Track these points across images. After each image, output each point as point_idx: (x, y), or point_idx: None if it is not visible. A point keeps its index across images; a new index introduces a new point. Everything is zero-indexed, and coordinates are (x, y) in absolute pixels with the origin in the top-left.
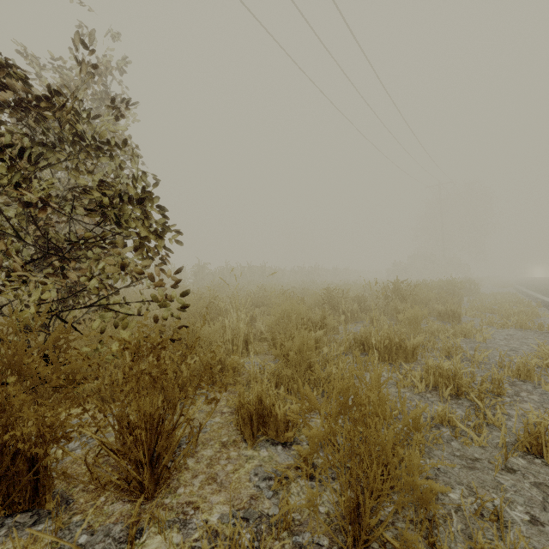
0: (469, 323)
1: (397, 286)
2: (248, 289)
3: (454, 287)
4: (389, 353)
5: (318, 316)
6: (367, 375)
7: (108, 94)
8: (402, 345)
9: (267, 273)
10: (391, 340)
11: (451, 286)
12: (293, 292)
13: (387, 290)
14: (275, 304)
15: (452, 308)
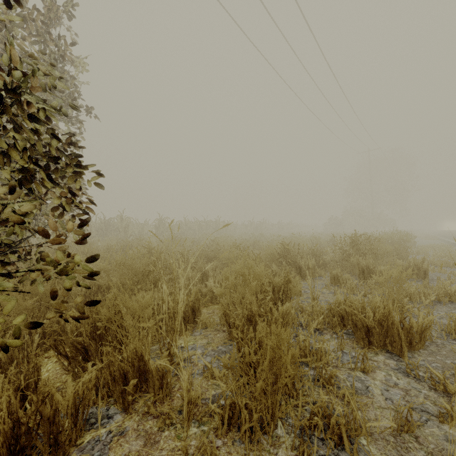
0: (445, 282)
1: (355, 240)
2: (203, 241)
3: (400, 240)
4: (385, 337)
5: (280, 279)
6: (370, 382)
7: (48, 34)
8: (405, 326)
9: (220, 226)
10: (389, 318)
11: (397, 238)
12: (248, 247)
13: (344, 244)
14: (228, 258)
15: (416, 263)
